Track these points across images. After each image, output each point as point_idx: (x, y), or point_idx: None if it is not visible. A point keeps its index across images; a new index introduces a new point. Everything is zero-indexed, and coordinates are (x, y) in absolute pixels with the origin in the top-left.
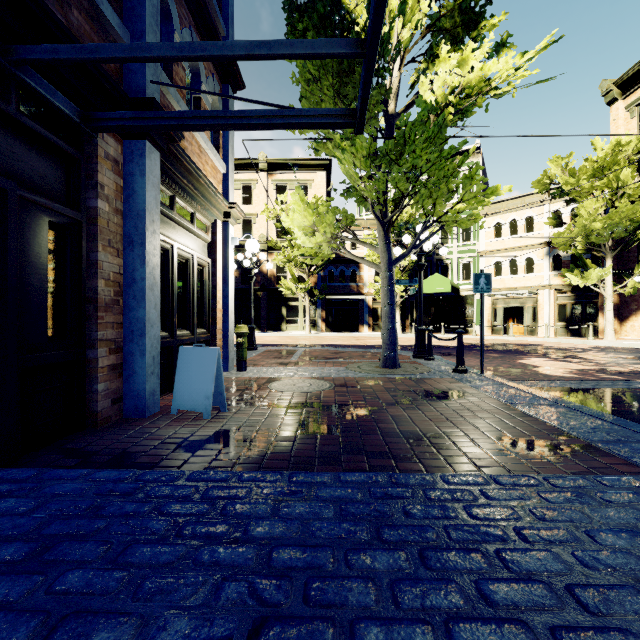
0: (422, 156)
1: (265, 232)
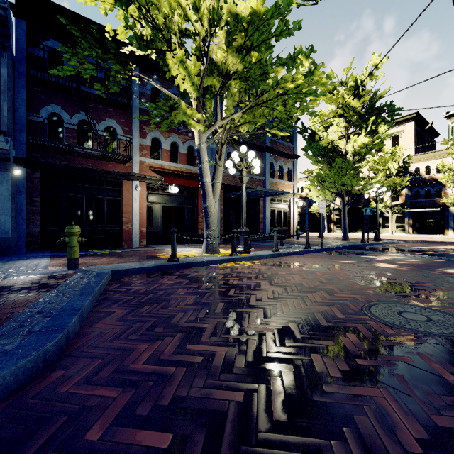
0: (329, 180)
1: (367, 172)
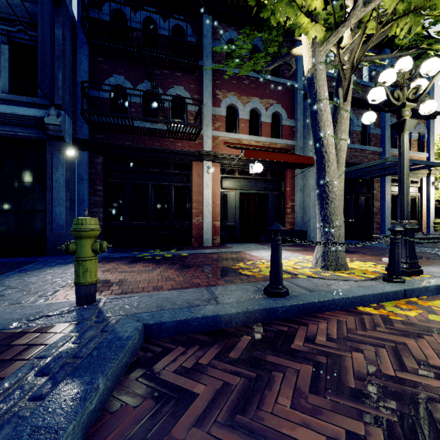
0: None
1: None
